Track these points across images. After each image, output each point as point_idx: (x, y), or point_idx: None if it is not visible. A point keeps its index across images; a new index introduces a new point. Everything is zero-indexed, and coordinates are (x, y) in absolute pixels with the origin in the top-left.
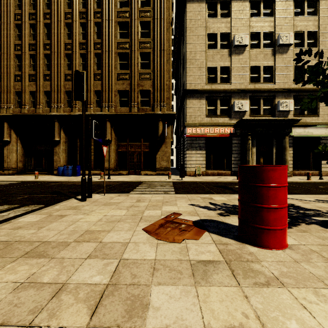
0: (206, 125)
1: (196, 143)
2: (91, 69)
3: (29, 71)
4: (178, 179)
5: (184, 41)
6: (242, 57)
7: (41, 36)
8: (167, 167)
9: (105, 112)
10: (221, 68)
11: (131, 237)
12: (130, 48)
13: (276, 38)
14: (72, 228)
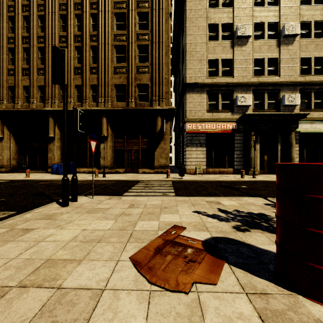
0: (207, 121)
1: (196, 140)
2: (86, 62)
3: (22, 65)
4: (178, 178)
5: (184, 33)
6: (245, 48)
7: (35, 28)
8: (166, 165)
9: (101, 107)
10: (223, 60)
11: (110, 276)
12: (127, 40)
13: (281, 29)
14: (28, 255)
